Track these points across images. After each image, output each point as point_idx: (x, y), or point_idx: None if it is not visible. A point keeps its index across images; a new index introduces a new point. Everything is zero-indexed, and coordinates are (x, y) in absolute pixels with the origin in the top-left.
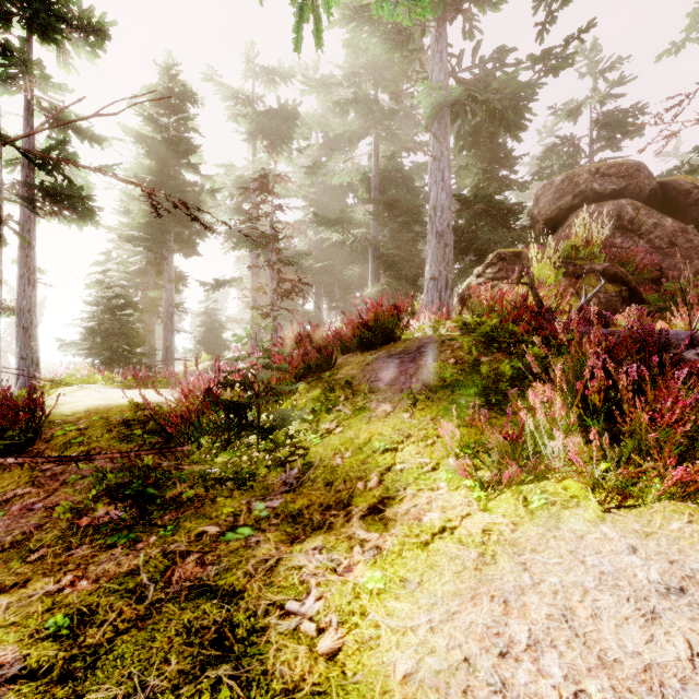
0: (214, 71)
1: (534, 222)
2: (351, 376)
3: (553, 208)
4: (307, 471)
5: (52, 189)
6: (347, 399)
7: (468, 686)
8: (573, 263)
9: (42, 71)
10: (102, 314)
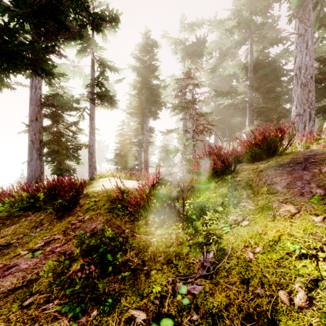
0: (166, 32)
1: None
2: (248, 179)
3: None
4: (221, 259)
5: (99, 93)
6: (250, 197)
7: None
8: None
9: (94, 42)
10: (121, 147)
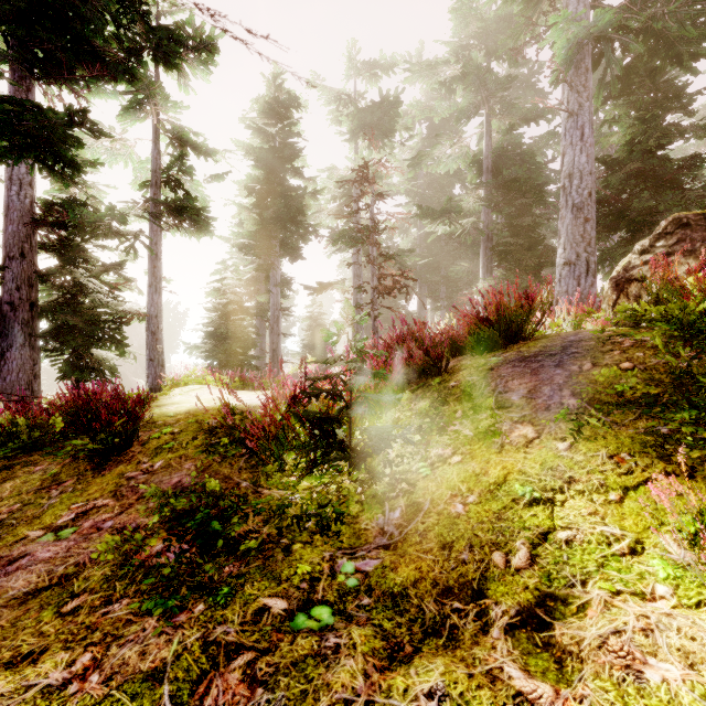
0: (317, 76)
1: None
2: (468, 384)
3: None
4: (413, 517)
5: (173, 203)
6: (466, 415)
7: None
8: None
9: (162, 92)
10: (219, 319)
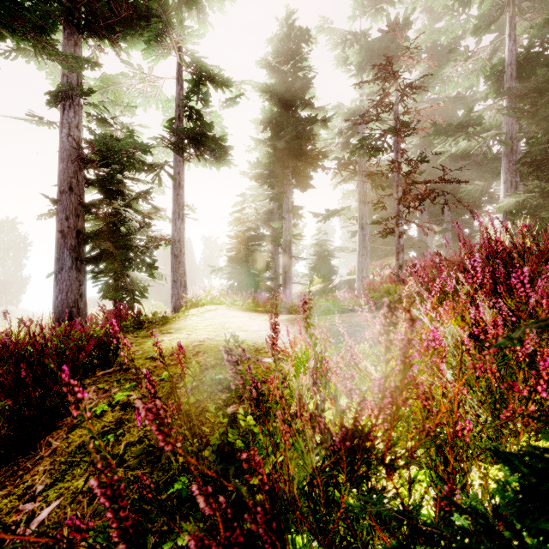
0: (325, 20)
1: None
2: None
3: None
4: None
5: (191, 130)
6: None
7: None
8: None
9: (177, 15)
10: (238, 244)
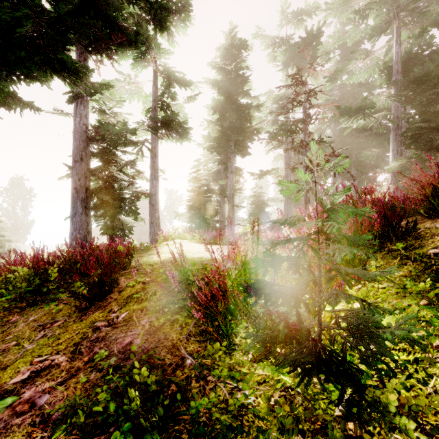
0: (259, 29)
1: None
2: None
3: None
4: None
5: (164, 118)
6: None
7: None
8: None
9: (155, 42)
10: (195, 196)
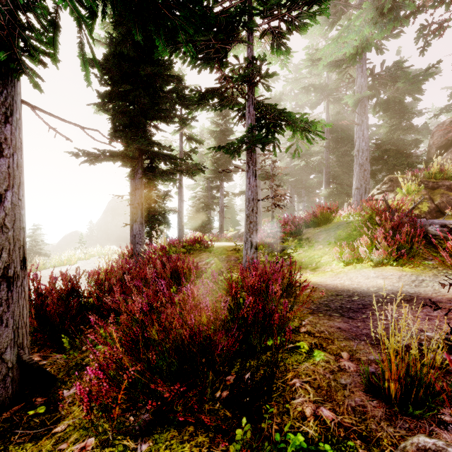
0: None
1: (430, 148)
2: (308, 236)
3: (442, 139)
4: (293, 262)
5: (190, 166)
6: (307, 243)
7: (325, 281)
8: (432, 181)
9: (190, 125)
10: (195, 210)
